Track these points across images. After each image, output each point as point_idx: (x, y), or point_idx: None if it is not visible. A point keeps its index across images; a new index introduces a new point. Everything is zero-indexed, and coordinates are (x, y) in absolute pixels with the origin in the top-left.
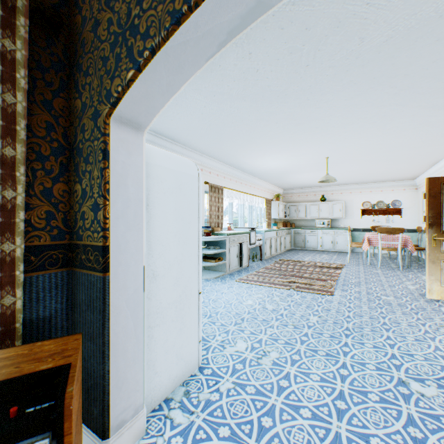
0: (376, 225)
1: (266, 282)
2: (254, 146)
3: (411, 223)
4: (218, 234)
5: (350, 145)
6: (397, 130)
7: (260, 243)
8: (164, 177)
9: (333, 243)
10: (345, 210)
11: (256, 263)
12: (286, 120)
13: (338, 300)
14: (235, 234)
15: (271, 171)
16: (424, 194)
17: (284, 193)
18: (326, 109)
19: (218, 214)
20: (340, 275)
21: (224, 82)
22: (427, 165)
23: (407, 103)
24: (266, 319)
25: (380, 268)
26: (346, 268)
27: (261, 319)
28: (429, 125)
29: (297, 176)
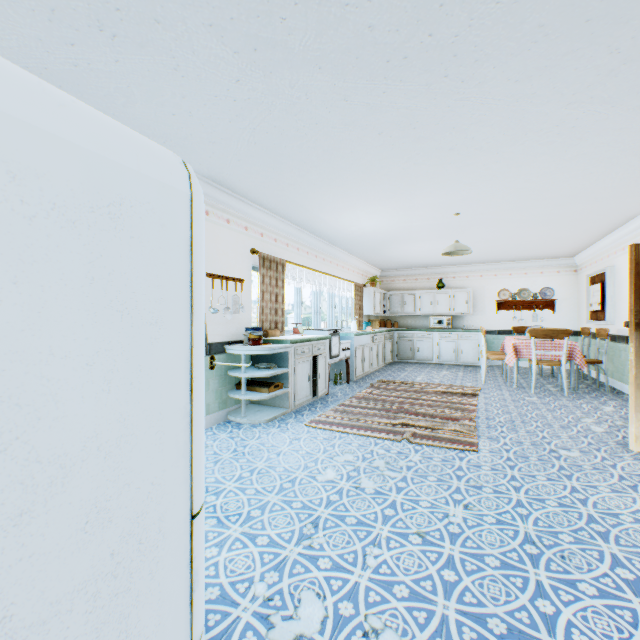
0: (518, 324)
1: (359, 425)
2: (339, 187)
3: (567, 322)
4: (274, 341)
5: (499, 190)
6: (582, 162)
7: (347, 355)
8: (30, 162)
9: (456, 352)
10: (473, 302)
11: (340, 389)
12: (399, 128)
13: (491, 463)
14: (305, 342)
15: (365, 238)
16: (592, 278)
17: (382, 276)
18: (475, 105)
19: (277, 307)
20: (479, 407)
21: (273, 5)
22: (600, 233)
23: (622, 99)
24: (363, 520)
25: (535, 394)
26: (484, 395)
27: (355, 520)
28: (637, 153)
29: (404, 248)
